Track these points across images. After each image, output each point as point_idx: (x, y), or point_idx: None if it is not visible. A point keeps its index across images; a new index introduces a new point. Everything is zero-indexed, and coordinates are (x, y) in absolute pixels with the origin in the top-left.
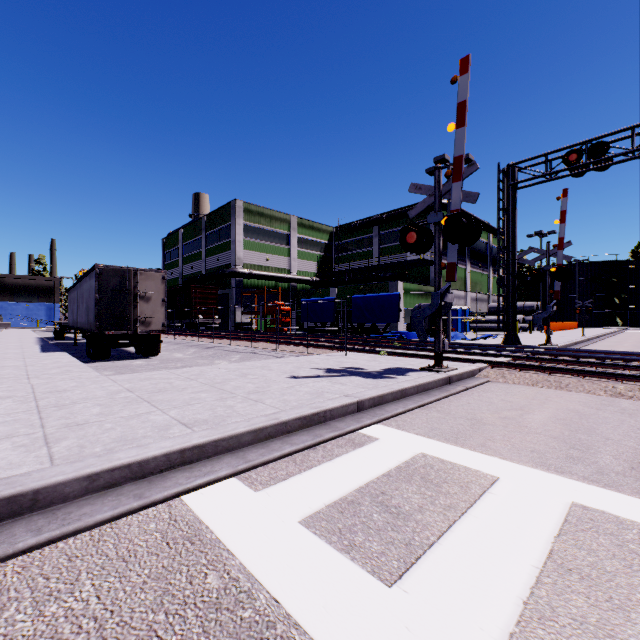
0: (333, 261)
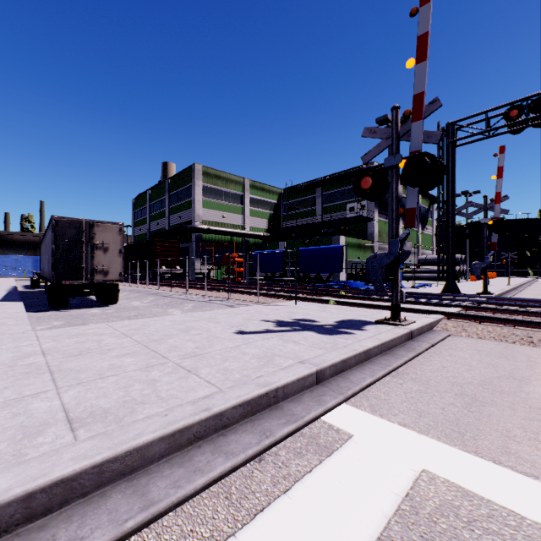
0: (281, 219)
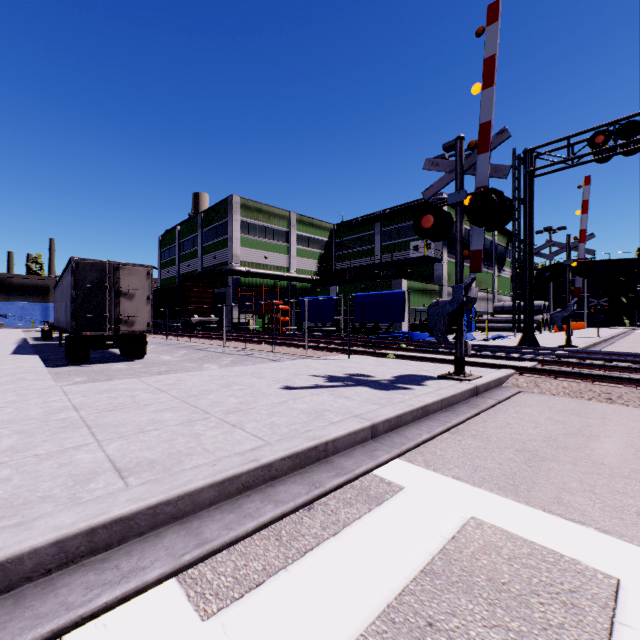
0: (334, 259)
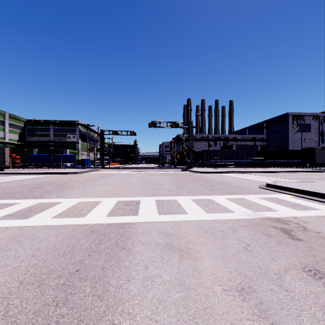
0: (26, 135)
